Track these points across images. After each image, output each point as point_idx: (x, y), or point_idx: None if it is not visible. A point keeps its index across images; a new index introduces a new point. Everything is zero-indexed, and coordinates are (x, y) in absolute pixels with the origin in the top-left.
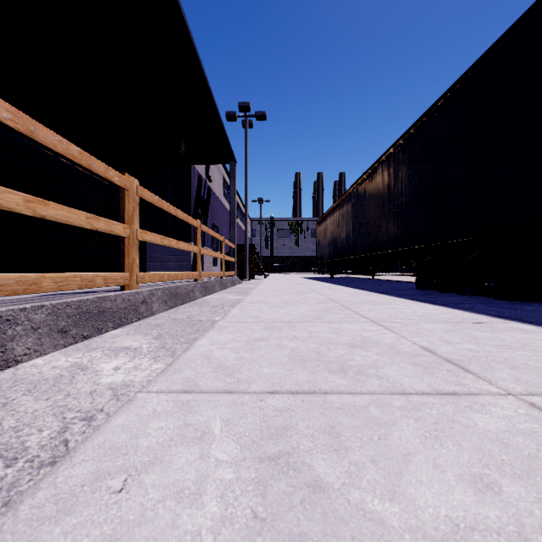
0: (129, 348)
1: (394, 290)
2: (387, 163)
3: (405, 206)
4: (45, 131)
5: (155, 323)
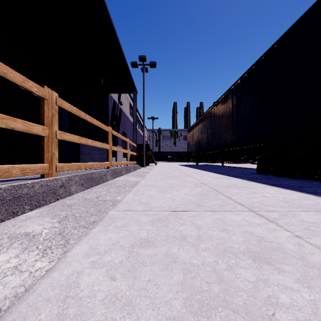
0: (28, 235)
1: (243, 175)
2: (235, 90)
3: (248, 118)
4: None
5: (68, 204)
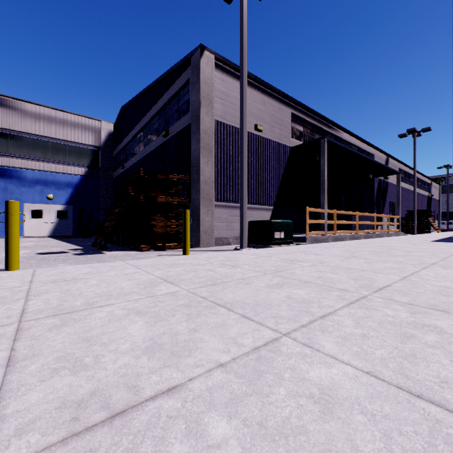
0: None
1: None
2: None
3: None
4: (348, 212)
5: None
